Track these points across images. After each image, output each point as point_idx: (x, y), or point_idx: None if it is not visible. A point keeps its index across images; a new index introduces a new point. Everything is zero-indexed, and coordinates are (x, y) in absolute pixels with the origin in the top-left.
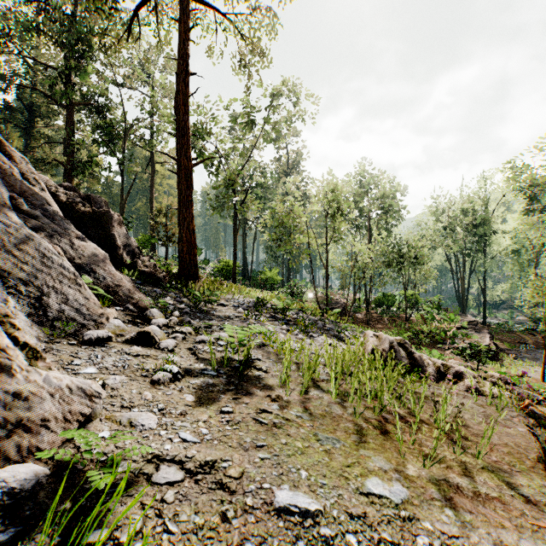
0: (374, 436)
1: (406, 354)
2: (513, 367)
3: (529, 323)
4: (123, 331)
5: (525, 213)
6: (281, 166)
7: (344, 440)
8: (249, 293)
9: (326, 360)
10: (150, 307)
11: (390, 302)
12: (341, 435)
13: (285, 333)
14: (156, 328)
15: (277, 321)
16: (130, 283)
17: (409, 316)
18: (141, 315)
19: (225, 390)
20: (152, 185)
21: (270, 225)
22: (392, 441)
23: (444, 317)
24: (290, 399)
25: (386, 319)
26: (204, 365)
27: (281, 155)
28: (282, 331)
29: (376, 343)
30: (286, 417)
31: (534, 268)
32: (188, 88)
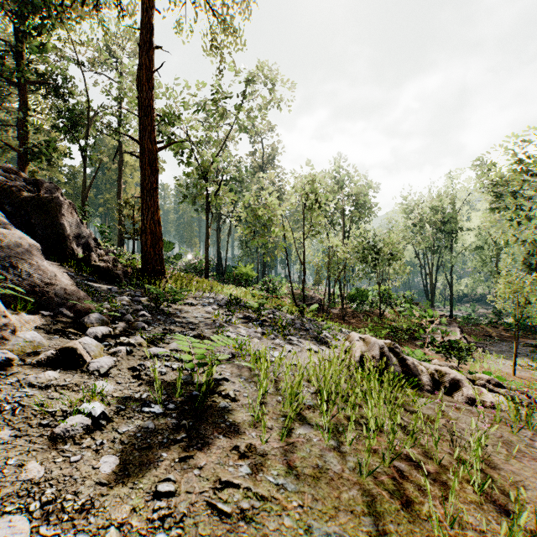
0: (395, 514)
1: (398, 360)
2: (482, 360)
3: (489, 316)
4: (38, 347)
5: (490, 211)
6: (256, 161)
7: (353, 534)
8: (222, 289)
9: (309, 374)
10: (91, 311)
11: (364, 297)
12: (347, 521)
13: (260, 337)
14: (90, 340)
15: (251, 322)
16: (68, 281)
17: (382, 311)
18: (78, 321)
19: (171, 441)
20: (120, 176)
21: (245, 220)
22: (422, 522)
23: (424, 314)
24: (267, 449)
25: (360, 314)
26: (148, 395)
27: (256, 150)
28: (257, 335)
29: (364, 348)
30: (261, 493)
31: (496, 264)
32: (152, 63)
